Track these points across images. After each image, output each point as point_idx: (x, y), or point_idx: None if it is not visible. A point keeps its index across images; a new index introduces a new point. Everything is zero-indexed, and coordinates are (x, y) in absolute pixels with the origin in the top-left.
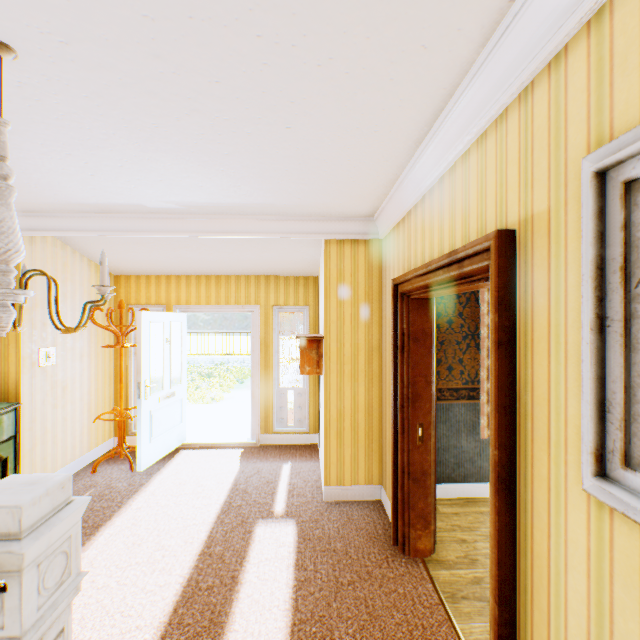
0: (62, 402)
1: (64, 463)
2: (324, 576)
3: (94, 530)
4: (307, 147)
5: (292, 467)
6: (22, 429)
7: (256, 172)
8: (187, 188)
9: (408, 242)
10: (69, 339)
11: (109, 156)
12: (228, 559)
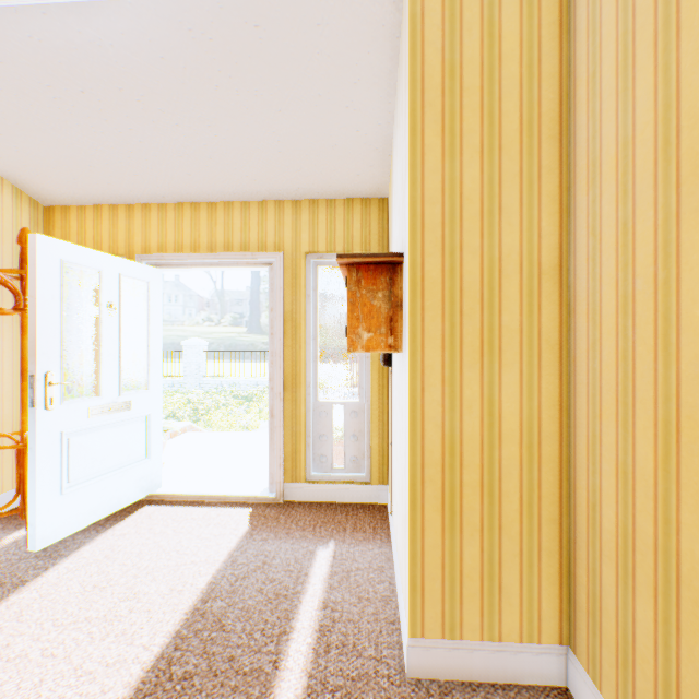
0: None
1: None
2: None
3: None
4: None
5: (335, 557)
6: None
7: None
8: None
9: None
10: None
11: None
12: None
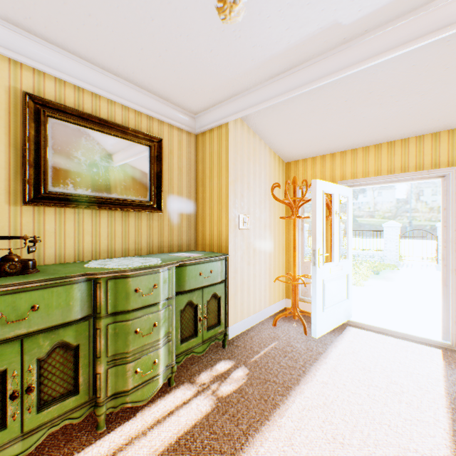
0: (252, 261)
1: (253, 311)
2: None
3: (284, 391)
4: None
5: None
6: (228, 276)
7: None
8: None
9: None
10: (256, 211)
11: None
12: None
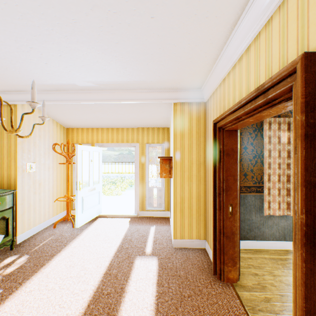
0: (38, 191)
1: (40, 222)
2: (173, 291)
3: (51, 257)
4: (164, 34)
5: (155, 228)
6: (17, 204)
7: (134, 56)
8: (97, 71)
9: (223, 97)
10: (42, 159)
11: (52, 48)
12: (119, 277)
